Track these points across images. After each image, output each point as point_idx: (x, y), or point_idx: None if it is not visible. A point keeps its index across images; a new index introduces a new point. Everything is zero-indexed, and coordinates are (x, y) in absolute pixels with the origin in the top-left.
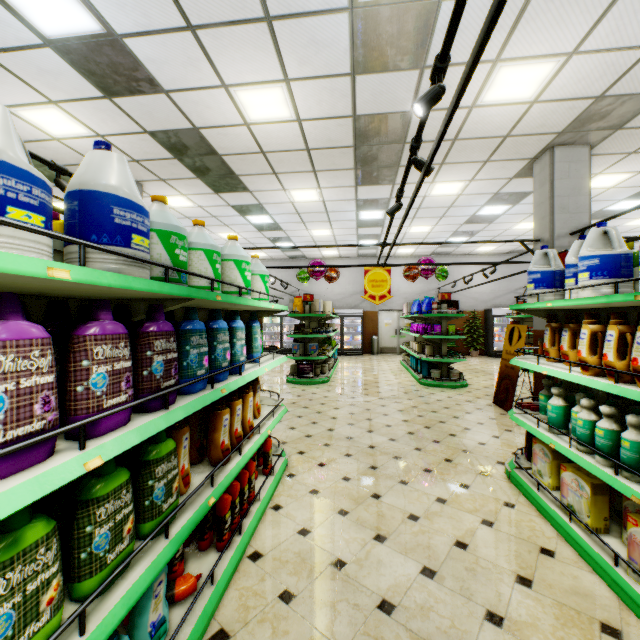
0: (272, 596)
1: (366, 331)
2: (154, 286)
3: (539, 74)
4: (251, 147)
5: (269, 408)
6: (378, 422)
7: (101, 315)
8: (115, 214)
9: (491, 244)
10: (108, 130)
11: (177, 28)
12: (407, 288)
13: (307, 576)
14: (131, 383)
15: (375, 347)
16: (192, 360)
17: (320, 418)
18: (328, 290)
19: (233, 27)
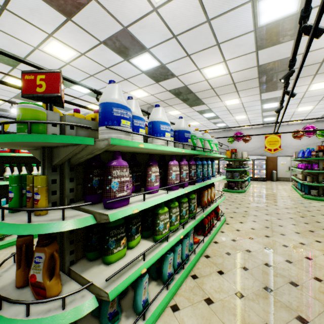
0: (223, 252)
1: (268, 168)
2: (194, 152)
3: None
4: (207, 87)
5: (218, 196)
6: (271, 211)
7: (183, 159)
8: (185, 135)
9: None
10: (155, 92)
11: (183, 57)
12: (297, 143)
13: (235, 251)
14: (188, 176)
15: (274, 177)
16: (198, 172)
17: (240, 206)
18: (244, 146)
19: (204, 51)
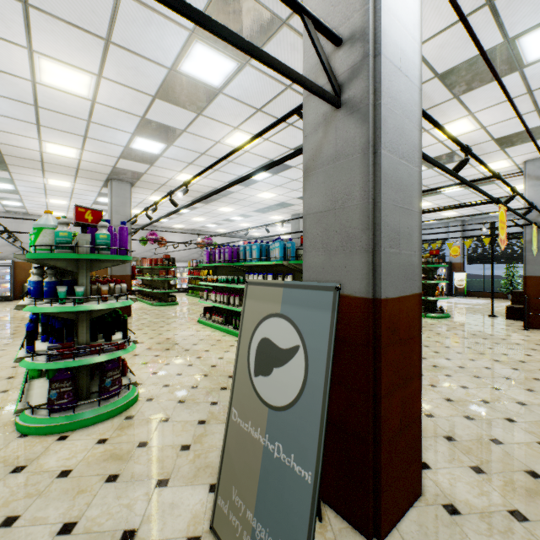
0: None
1: (18, 279)
2: None
3: (72, 151)
4: None
5: None
6: None
7: None
8: None
9: None
10: None
11: None
12: None
13: None
14: None
15: None
16: None
17: None
18: None
19: None
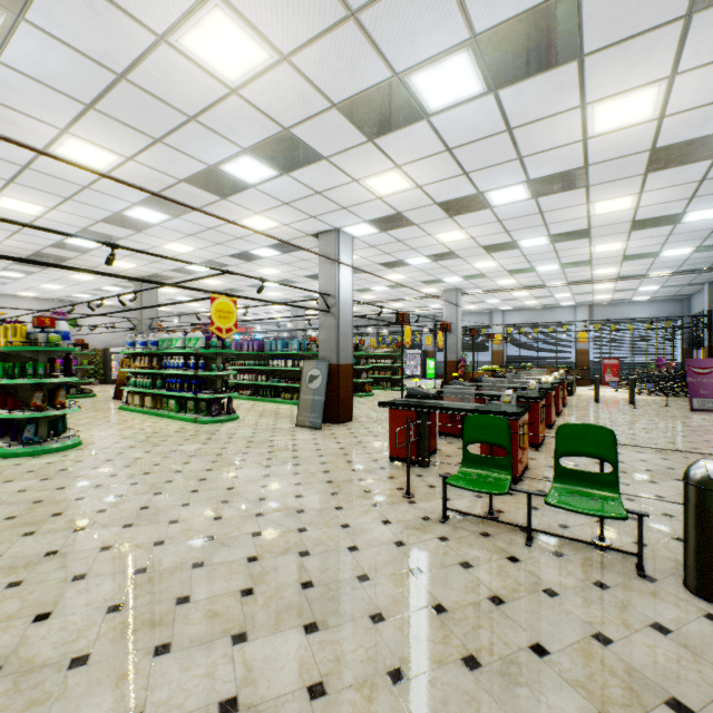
0: None
1: None
2: None
3: (133, 265)
4: None
5: None
6: None
7: None
8: None
9: (111, 301)
10: None
11: None
12: None
13: None
14: None
15: None
16: None
17: None
18: None
19: None
